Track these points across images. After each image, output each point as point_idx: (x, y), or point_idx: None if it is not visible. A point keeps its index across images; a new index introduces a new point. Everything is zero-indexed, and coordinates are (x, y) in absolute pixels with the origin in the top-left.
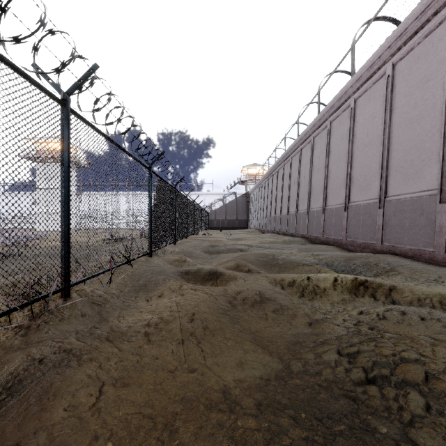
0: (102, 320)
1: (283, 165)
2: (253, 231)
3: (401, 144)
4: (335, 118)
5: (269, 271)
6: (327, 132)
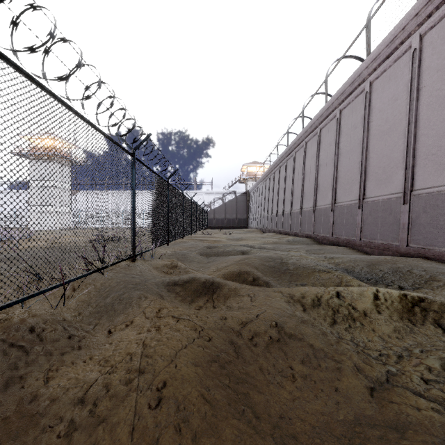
0: (11, 384)
1: (285, 161)
2: (253, 230)
3: (433, 128)
4: (346, 105)
5: (278, 280)
6: (337, 122)
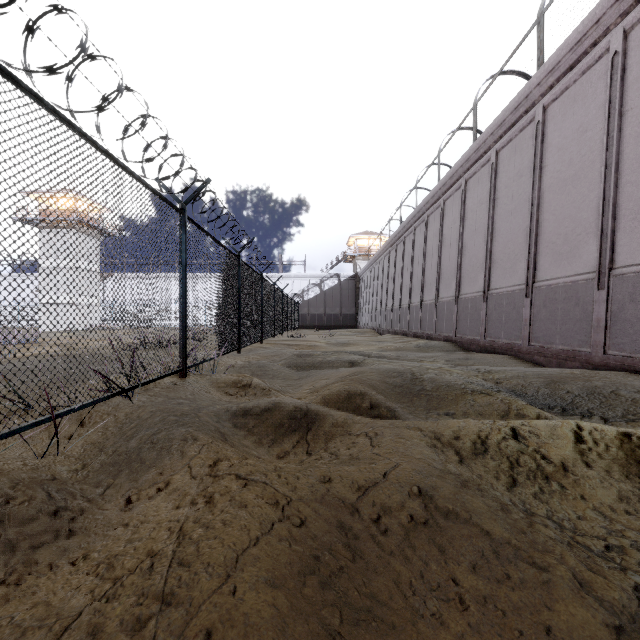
0: None
1: (413, 229)
2: (365, 331)
3: None
4: (506, 143)
5: (409, 406)
6: (491, 169)
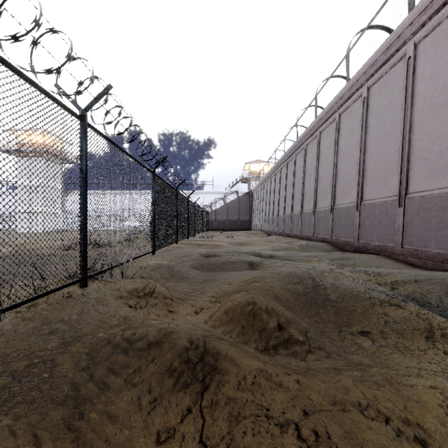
0: None
1: (294, 156)
2: (257, 232)
3: None
4: (376, 80)
5: (318, 322)
6: (363, 102)
